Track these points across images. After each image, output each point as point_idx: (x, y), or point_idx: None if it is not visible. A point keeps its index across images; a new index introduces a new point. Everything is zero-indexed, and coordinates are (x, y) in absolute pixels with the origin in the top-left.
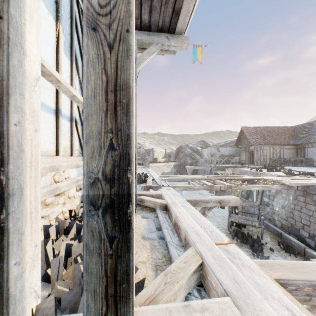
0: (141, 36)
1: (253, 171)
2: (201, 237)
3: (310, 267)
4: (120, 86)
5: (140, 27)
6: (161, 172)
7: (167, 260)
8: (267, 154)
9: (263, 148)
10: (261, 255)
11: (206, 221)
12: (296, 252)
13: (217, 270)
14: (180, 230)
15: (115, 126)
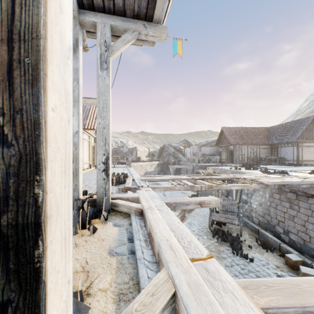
0: (115, 22)
1: (232, 170)
2: (176, 253)
3: (300, 286)
4: (19, 33)
5: (114, 11)
6: (144, 171)
7: (134, 285)
8: (245, 153)
9: (241, 147)
10: (241, 253)
11: (184, 228)
12: (272, 248)
13: (192, 307)
14: (154, 242)
15: (10, 103)
